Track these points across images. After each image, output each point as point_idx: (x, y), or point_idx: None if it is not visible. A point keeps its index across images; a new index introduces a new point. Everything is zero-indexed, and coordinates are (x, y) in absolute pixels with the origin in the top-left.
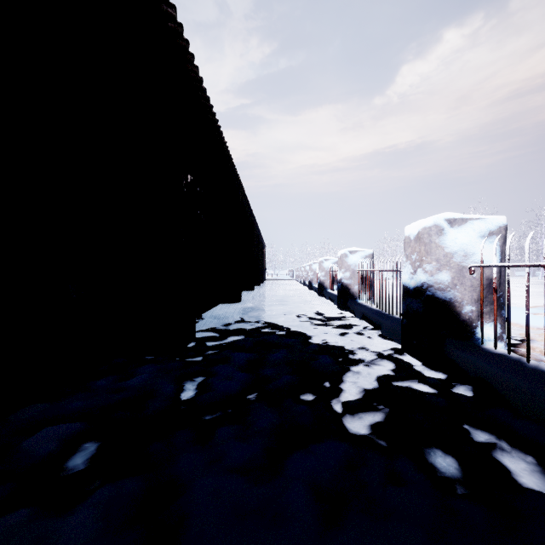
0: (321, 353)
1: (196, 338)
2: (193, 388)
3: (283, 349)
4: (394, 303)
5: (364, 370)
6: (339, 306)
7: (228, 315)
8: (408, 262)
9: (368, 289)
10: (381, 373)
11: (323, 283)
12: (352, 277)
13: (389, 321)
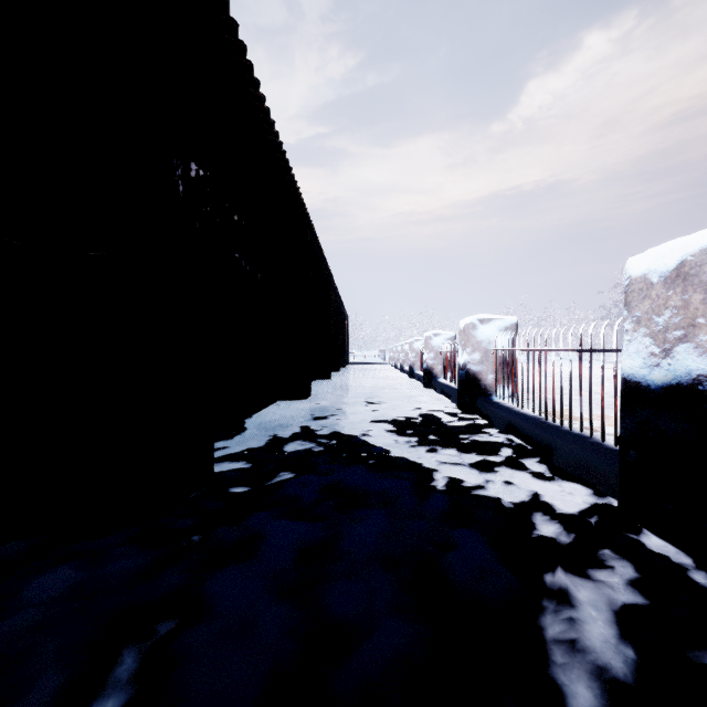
0: (458, 525)
1: (212, 476)
2: (132, 676)
3: (376, 512)
4: (542, 400)
5: (573, 583)
6: (462, 406)
7: (286, 422)
8: (640, 332)
9: (509, 379)
10: (621, 599)
11: (431, 368)
12: (483, 360)
13: (570, 442)
